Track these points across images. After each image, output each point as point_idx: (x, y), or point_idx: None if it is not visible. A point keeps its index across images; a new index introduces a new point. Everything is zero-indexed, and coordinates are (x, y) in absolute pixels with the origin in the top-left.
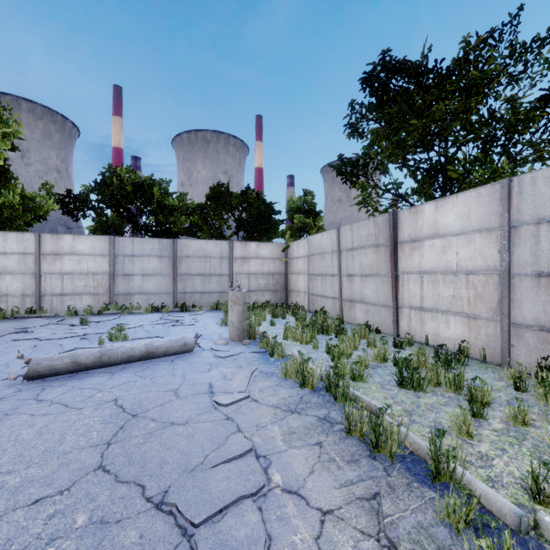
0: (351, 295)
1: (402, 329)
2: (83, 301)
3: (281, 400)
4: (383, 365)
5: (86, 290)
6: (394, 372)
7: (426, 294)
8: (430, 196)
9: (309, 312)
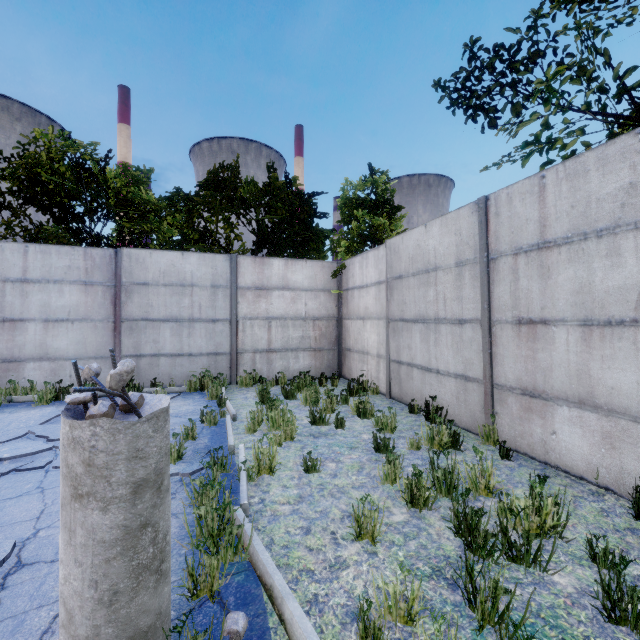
0: (535, 377)
1: None
2: None
3: None
4: None
5: None
6: None
7: None
8: None
9: (390, 398)
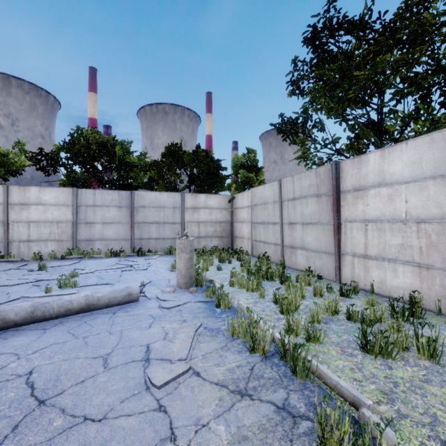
0: (293, 241)
1: (345, 276)
2: (48, 246)
3: (228, 374)
4: (335, 318)
5: (51, 237)
6: (350, 328)
7: (371, 242)
8: (361, 152)
9: (253, 256)
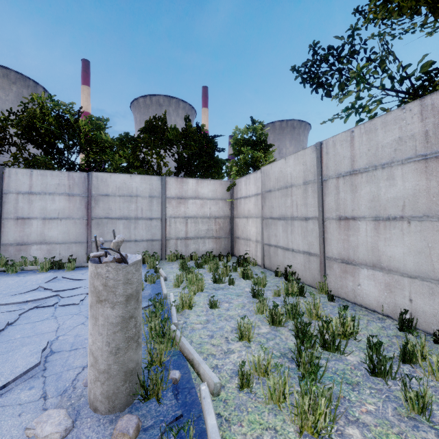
0: (348, 252)
1: None
2: None
3: None
4: None
5: None
6: None
7: None
8: None
9: (264, 268)
